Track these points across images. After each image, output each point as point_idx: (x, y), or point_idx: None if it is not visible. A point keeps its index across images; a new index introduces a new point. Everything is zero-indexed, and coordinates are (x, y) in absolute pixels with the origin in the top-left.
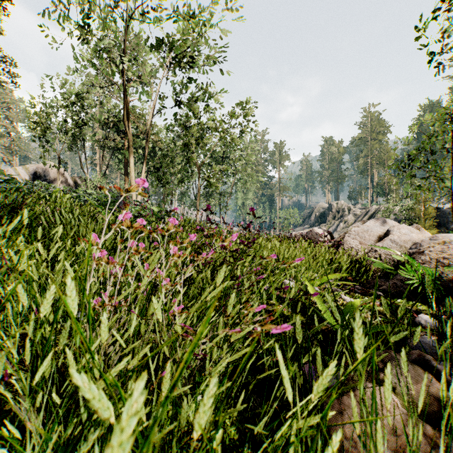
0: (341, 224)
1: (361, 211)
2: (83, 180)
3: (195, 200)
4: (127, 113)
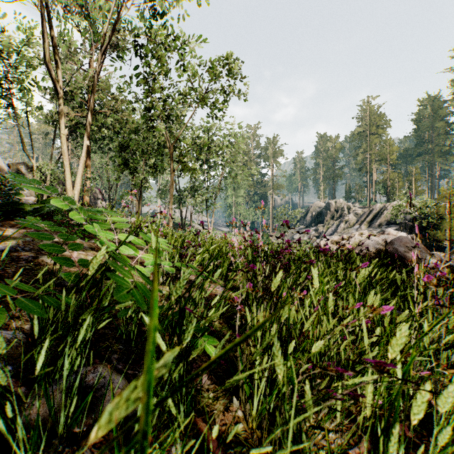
0: (342, 224)
1: (362, 211)
2: (28, 168)
3: (178, 196)
4: (54, 52)
